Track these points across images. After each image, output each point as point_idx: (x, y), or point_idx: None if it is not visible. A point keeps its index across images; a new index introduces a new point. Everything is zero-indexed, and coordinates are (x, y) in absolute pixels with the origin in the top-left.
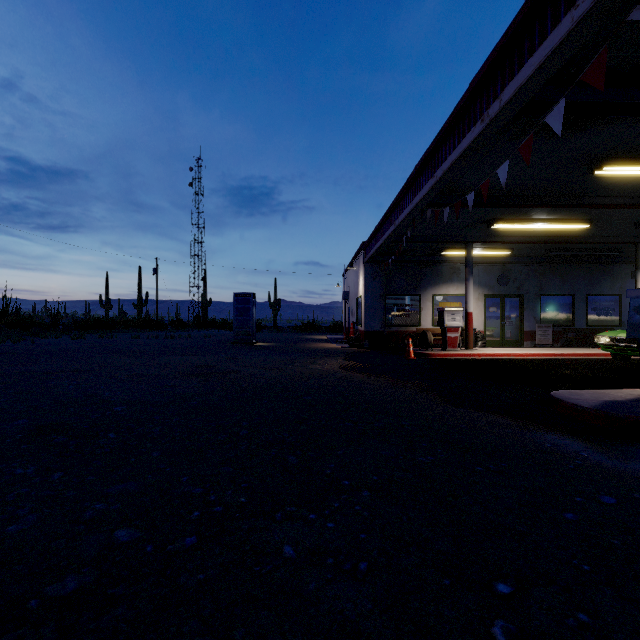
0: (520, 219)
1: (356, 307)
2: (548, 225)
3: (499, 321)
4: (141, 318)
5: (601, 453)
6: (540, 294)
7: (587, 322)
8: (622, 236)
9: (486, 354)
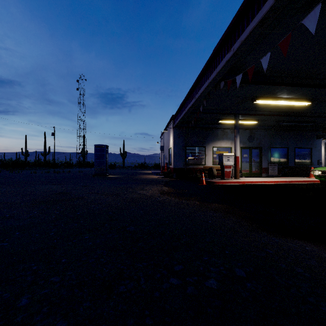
0: (271, 97)
1: (168, 154)
2: (287, 102)
3: (248, 162)
4: (44, 161)
5: None
6: (270, 147)
7: (294, 163)
8: (321, 113)
9: (248, 181)
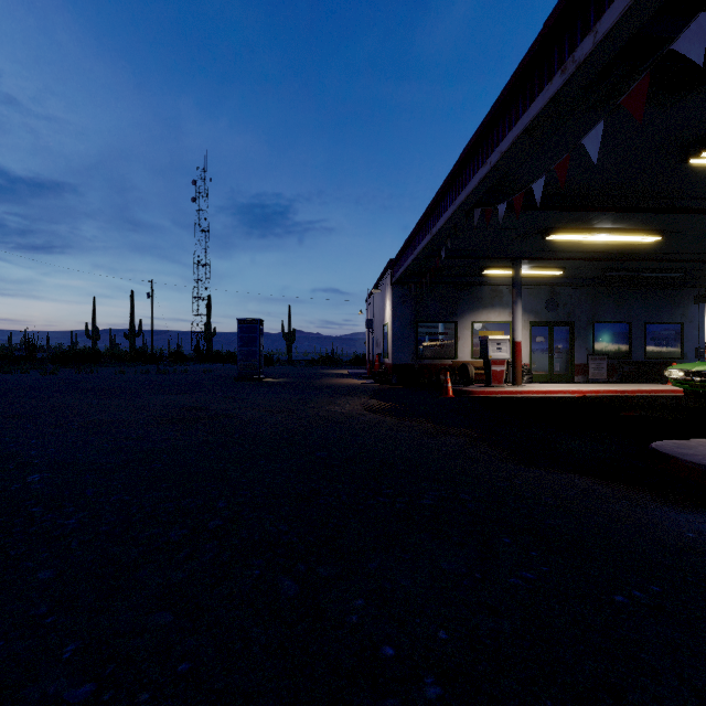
0: (581, 229)
1: (382, 336)
2: (613, 236)
3: (547, 352)
4: (133, 350)
5: None
6: (593, 321)
7: (645, 354)
8: (692, 253)
9: (538, 391)
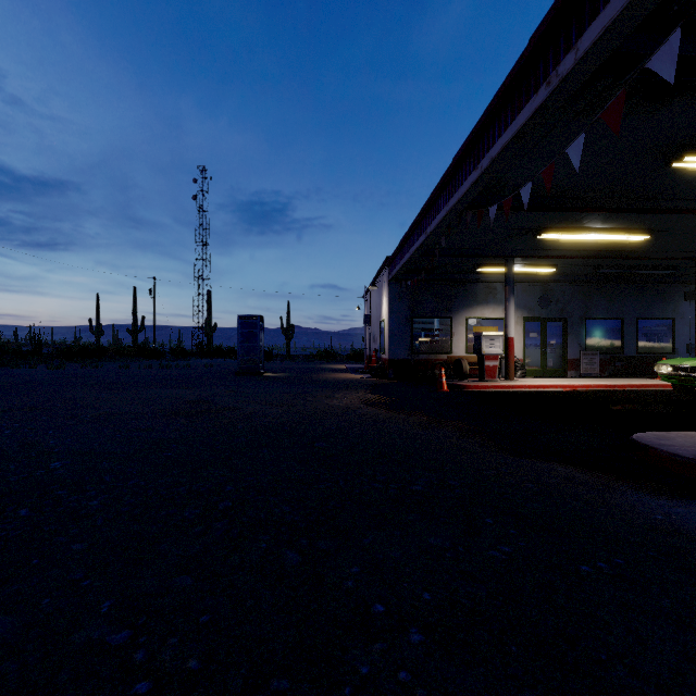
0: (571, 228)
1: (379, 332)
2: (603, 235)
3: (540, 348)
4: (136, 345)
5: None
6: (585, 317)
7: (637, 349)
8: (681, 251)
9: (530, 385)
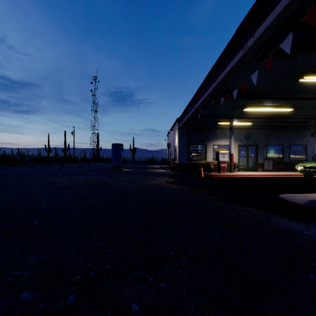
0: (258, 106)
1: (174, 151)
2: (272, 109)
3: (246, 158)
4: (65, 157)
5: (314, 231)
6: (266, 144)
7: (289, 158)
8: (308, 115)
9: (240, 175)
